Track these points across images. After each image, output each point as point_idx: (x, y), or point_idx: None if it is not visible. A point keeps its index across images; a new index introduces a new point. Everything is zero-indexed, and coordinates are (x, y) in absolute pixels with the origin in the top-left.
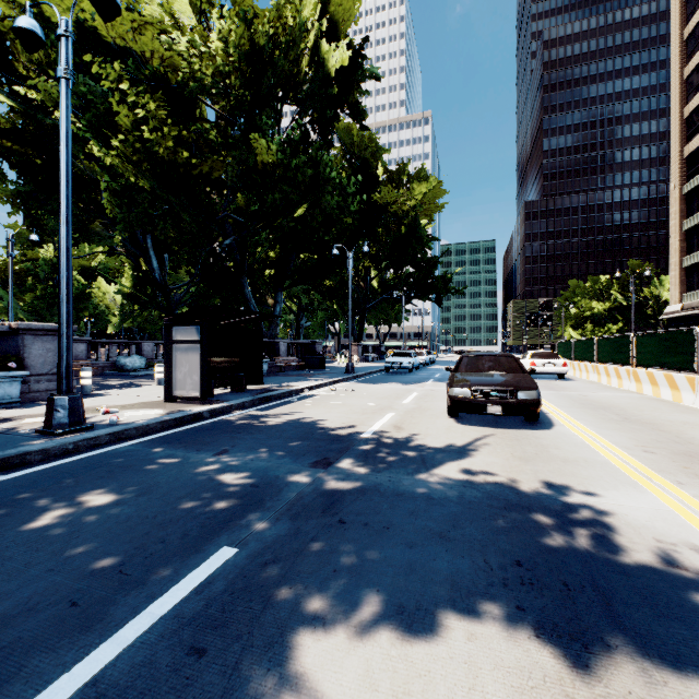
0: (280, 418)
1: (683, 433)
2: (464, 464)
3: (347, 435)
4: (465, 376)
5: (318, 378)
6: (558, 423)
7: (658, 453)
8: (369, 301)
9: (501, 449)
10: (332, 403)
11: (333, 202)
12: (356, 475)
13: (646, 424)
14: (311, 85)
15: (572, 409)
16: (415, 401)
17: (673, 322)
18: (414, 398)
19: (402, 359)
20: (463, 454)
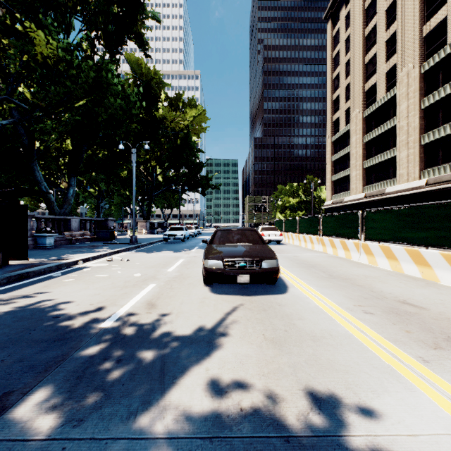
0: (11, 305)
1: (372, 286)
2: (214, 368)
3: (83, 326)
4: (219, 248)
5: (101, 249)
6: (290, 284)
7: (375, 314)
8: (155, 191)
9: (253, 328)
10: (97, 276)
11: (117, 104)
12: (24, 450)
13: (345, 279)
14: (97, 2)
15: (294, 268)
16: (179, 268)
17: (328, 210)
18: (179, 265)
19: (176, 232)
20: (214, 345)
